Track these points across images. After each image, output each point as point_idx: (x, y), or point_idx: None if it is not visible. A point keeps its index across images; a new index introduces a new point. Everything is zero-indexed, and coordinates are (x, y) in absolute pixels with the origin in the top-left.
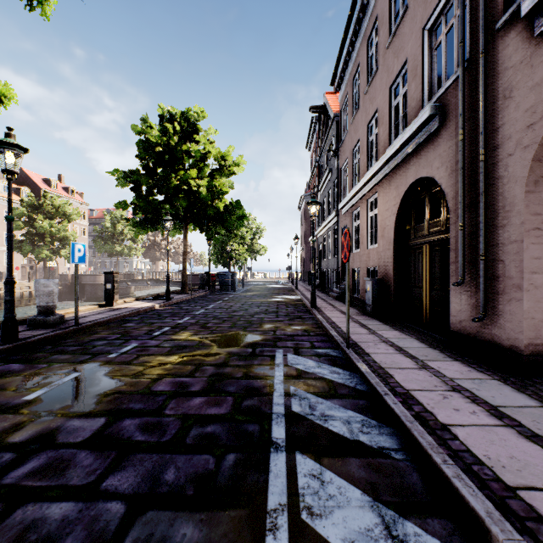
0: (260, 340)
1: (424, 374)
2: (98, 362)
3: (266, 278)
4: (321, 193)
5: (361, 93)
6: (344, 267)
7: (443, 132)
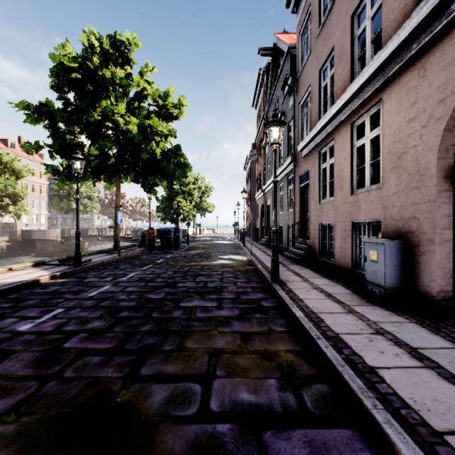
0: None
1: None
2: None
3: (215, 234)
4: None
5: None
6: (305, 222)
7: None
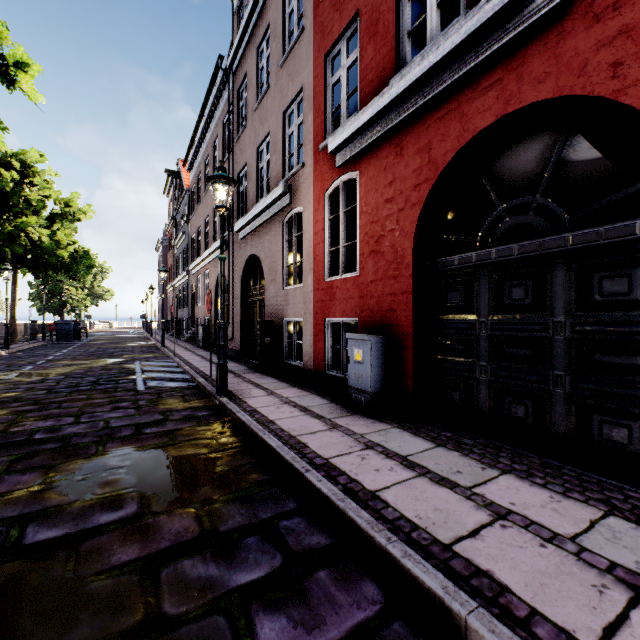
0: (124, 360)
1: (201, 359)
2: (22, 371)
3: (113, 328)
4: (178, 248)
5: (202, 193)
6: (192, 317)
7: (227, 254)
